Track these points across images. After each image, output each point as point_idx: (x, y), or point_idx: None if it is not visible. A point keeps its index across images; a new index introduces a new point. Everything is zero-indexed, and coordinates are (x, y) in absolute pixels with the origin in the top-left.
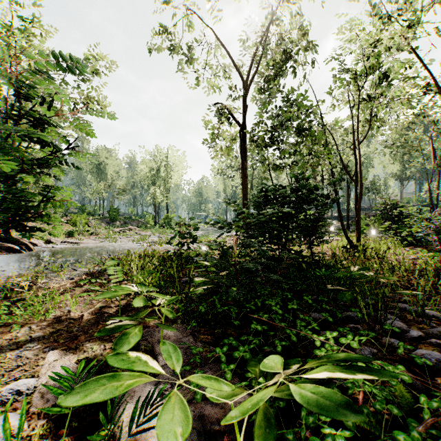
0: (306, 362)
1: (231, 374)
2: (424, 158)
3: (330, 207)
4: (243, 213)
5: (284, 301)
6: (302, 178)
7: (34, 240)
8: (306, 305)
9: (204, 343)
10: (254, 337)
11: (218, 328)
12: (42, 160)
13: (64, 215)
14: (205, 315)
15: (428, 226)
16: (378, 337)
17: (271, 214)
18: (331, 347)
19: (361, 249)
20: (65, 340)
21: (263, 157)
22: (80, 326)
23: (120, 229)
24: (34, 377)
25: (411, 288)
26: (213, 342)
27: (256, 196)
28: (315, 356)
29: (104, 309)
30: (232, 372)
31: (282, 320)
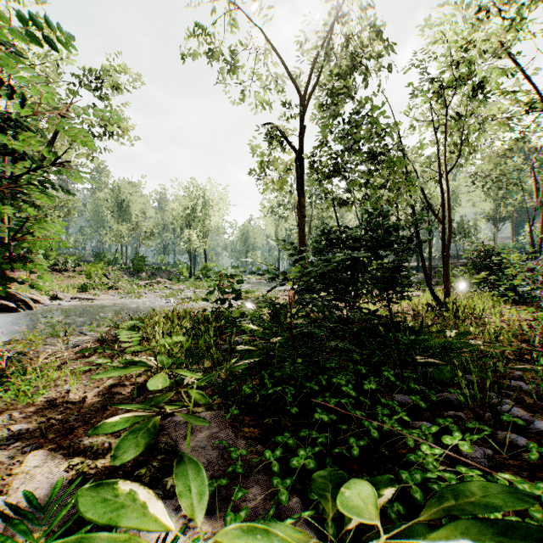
0: (398, 476)
1: (287, 495)
2: (524, 193)
3: (413, 252)
4: (302, 259)
5: (357, 377)
6: (378, 214)
7: (36, 296)
8: (386, 383)
9: (248, 439)
10: (318, 431)
11: (269, 416)
12: (12, 180)
13: (77, 264)
14: (251, 397)
15: (536, 278)
16: (491, 431)
17: (341, 261)
18: (431, 450)
19: (451, 308)
20: (55, 435)
21: (326, 190)
22: (80, 414)
23: (146, 281)
24: (2, 494)
25: (531, 361)
26: (262, 438)
27: (318, 238)
28: (407, 461)
29: (115, 388)
30: (289, 489)
31: (355, 404)
